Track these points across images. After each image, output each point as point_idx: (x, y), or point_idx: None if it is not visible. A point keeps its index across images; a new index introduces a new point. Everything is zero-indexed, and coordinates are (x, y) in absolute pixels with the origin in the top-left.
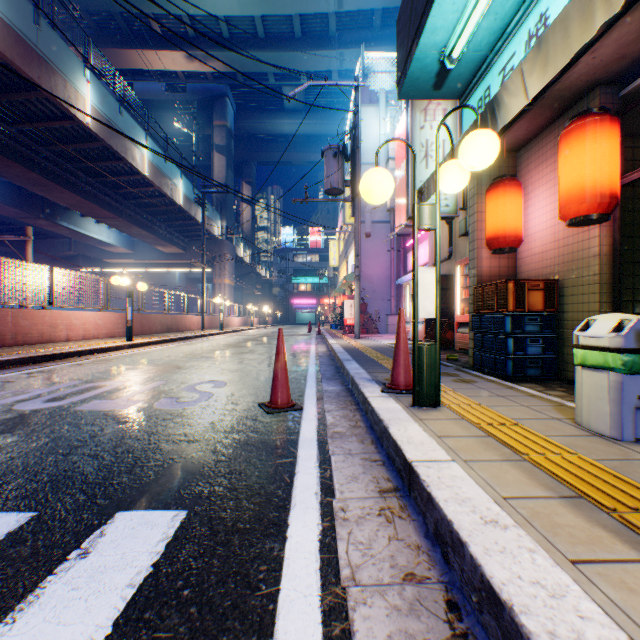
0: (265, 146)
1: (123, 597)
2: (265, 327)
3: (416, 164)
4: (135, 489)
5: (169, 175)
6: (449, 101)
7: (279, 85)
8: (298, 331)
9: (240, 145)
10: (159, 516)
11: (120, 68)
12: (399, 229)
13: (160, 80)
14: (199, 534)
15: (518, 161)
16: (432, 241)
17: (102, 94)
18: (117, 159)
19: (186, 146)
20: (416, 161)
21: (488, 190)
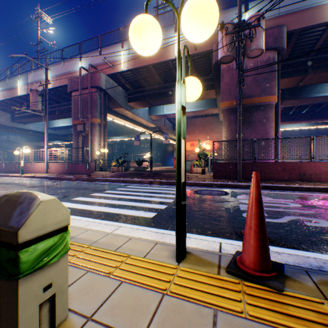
0: None
1: (131, 214)
2: None
3: None
4: (166, 213)
5: None
6: None
7: None
8: None
9: None
10: (151, 215)
11: None
12: None
13: None
14: (141, 218)
15: None
16: None
17: None
18: None
19: None
20: None
21: None
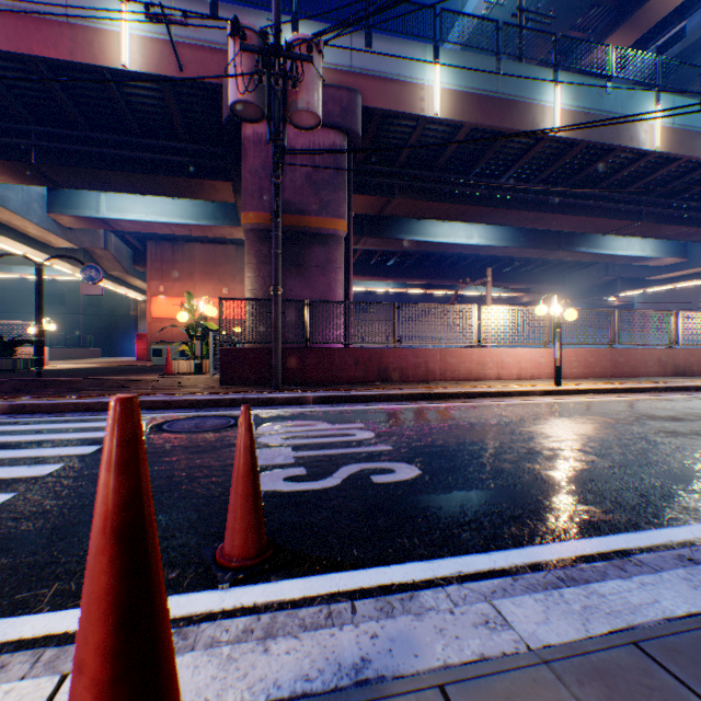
0: None
1: None
2: None
3: None
4: None
5: None
6: None
7: None
8: None
9: None
10: None
11: (652, 25)
12: None
13: None
14: None
15: None
16: None
17: (575, 87)
18: (607, 152)
19: None
20: None
21: None
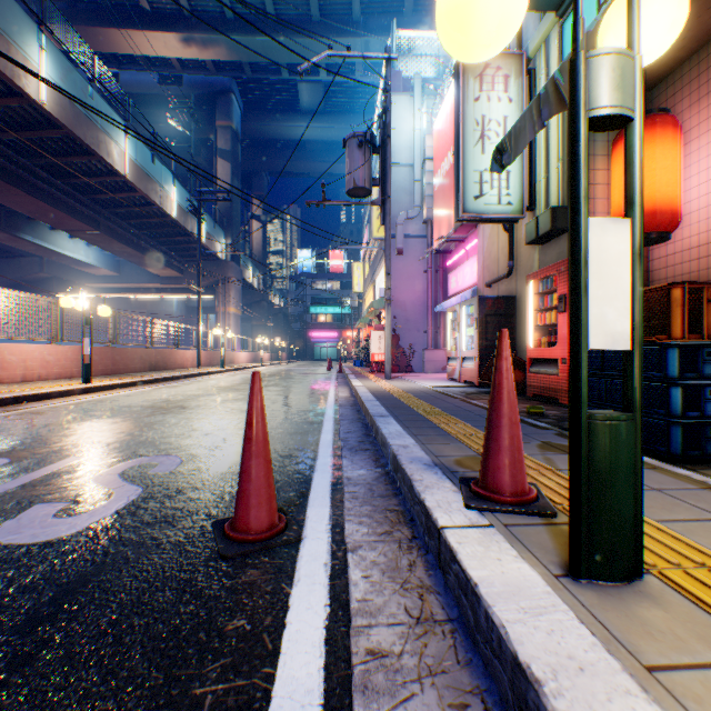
0: (278, 154)
1: None
2: (278, 364)
3: (469, 147)
4: None
5: (158, 179)
6: (512, 65)
7: (294, 81)
8: (316, 369)
9: (249, 152)
10: None
11: (101, 52)
12: (439, 243)
13: (151, 70)
14: None
15: (653, 104)
16: (483, 255)
17: (63, 67)
18: (87, 154)
19: (185, 152)
20: (469, 143)
21: (620, 138)
